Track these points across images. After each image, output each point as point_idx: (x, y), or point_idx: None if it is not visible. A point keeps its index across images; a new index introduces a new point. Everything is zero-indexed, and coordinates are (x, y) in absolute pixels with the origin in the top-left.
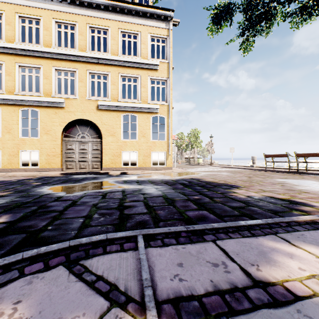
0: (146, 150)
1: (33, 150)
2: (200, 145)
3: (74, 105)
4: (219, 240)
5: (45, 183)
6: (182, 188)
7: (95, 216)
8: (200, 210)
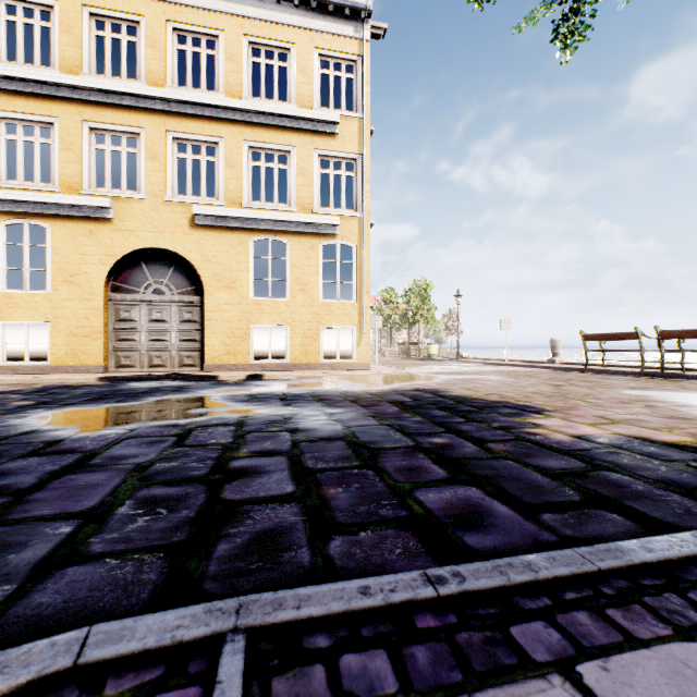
0: (310, 323)
1: (35, 323)
2: (432, 315)
3: (135, 214)
4: (587, 660)
5: (44, 402)
6: (397, 413)
7: (121, 511)
8: (459, 485)
